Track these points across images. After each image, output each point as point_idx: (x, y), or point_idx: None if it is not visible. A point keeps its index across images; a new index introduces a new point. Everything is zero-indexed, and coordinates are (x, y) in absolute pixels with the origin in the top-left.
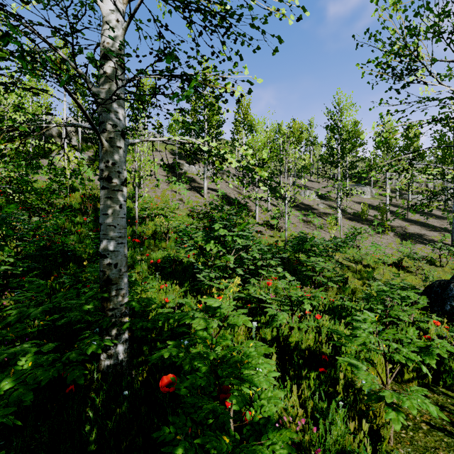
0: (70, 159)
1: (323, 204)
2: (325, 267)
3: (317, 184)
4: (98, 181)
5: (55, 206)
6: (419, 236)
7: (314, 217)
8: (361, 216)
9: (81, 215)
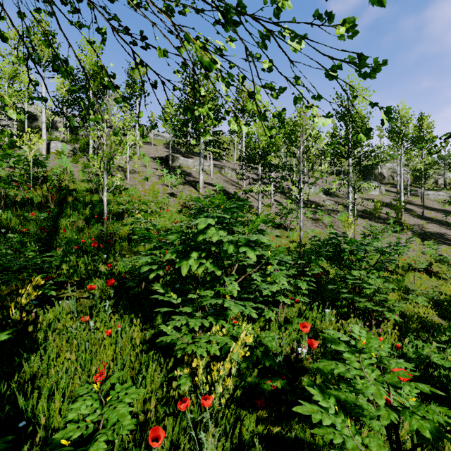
0: (33, 142)
1: (330, 201)
2: (376, 286)
3: (320, 180)
4: (78, 172)
5: (2, 198)
6: (440, 236)
7: (322, 214)
8: (374, 213)
9: (37, 210)
